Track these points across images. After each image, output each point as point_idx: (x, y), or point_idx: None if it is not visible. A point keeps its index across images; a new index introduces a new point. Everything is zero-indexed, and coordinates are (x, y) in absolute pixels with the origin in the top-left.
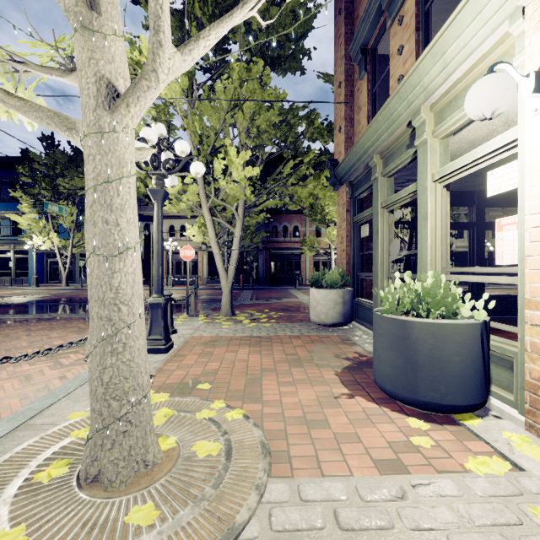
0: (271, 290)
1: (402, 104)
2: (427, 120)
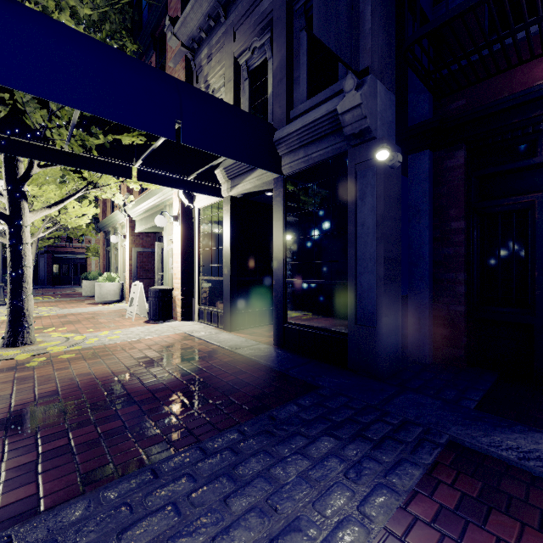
0: (55, 288)
1: (113, 219)
2: (119, 227)
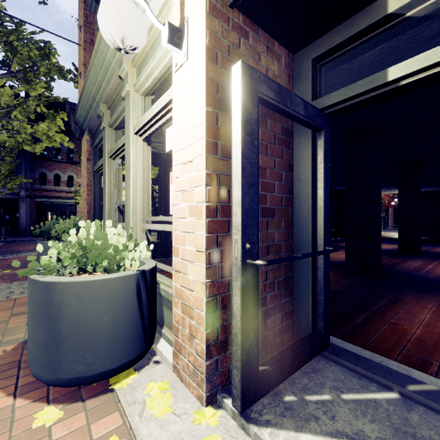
0: (32, 242)
1: (109, 50)
2: (129, 72)
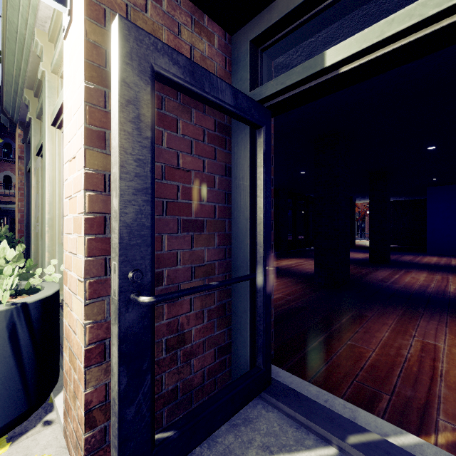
0: None
1: (19, 18)
2: (44, 48)
